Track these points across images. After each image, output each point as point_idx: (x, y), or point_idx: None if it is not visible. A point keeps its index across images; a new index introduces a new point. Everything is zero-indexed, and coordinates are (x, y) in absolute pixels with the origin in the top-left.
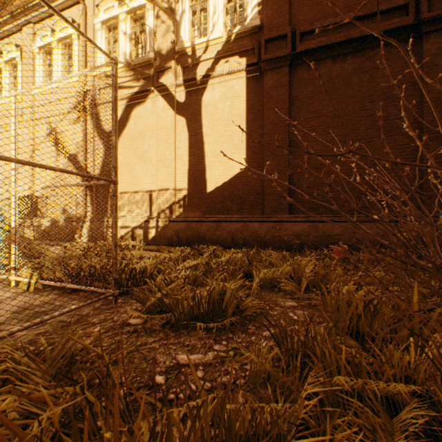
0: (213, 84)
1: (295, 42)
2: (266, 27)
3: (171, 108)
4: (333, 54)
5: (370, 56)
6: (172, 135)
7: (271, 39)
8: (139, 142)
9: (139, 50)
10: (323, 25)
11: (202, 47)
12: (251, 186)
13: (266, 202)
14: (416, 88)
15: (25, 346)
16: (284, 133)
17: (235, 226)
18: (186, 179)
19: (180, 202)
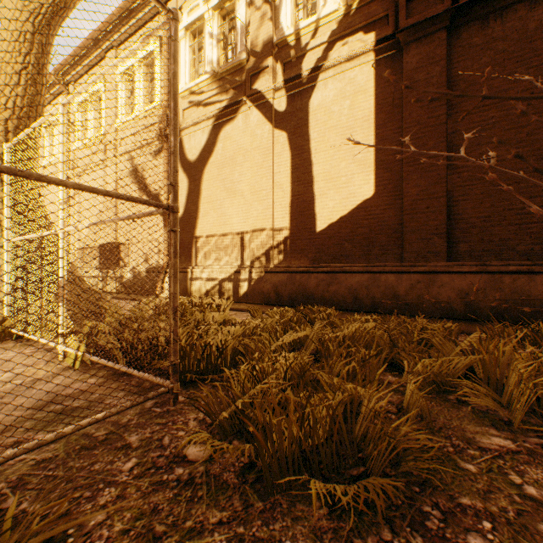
0: (324, 80)
1: None
2: None
3: (268, 121)
4: None
5: None
6: (269, 157)
7: None
8: (228, 171)
9: (229, 55)
10: None
11: (309, 32)
12: (383, 220)
13: (407, 242)
14: None
15: (5, 492)
16: (439, 135)
17: (358, 279)
18: (288, 215)
19: (280, 246)
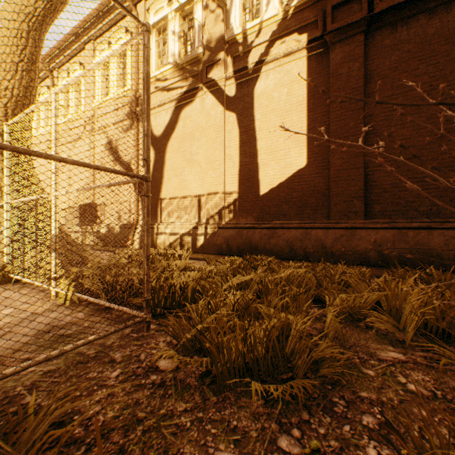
0: (266, 71)
1: (373, 1)
2: None
3: (220, 104)
4: (429, 6)
5: None
6: (221, 134)
7: (339, 3)
8: (187, 144)
9: (188, 49)
10: None
11: (254, 32)
12: (313, 186)
13: (332, 204)
14: None
15: (23, 393)
16: (358, 118)
17: (294, 233)
18: (237, 181)
19: (230, 207)
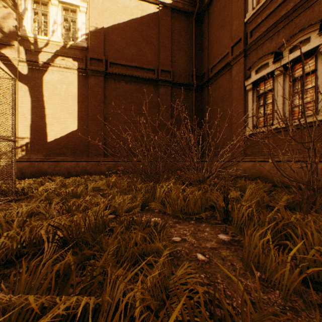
0: (53, 70)
1: (108, 66)
2: (91, 50)
3: (14, 75)
4: (126, 79)
5: (141, 86)
6: None
7: (94, 58)
8: None
9: None
10: (121, 63)
11: (43, 42)
12: (81, 140)
13: (91, 150)
14: (157, 106)
15: None
16: (102, 113)
17: (71, 164)
18: (29, 131)
19: (23, 147)
